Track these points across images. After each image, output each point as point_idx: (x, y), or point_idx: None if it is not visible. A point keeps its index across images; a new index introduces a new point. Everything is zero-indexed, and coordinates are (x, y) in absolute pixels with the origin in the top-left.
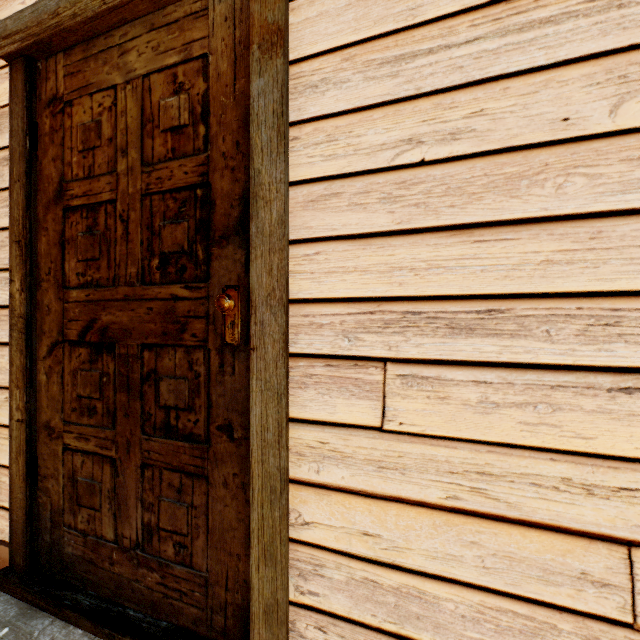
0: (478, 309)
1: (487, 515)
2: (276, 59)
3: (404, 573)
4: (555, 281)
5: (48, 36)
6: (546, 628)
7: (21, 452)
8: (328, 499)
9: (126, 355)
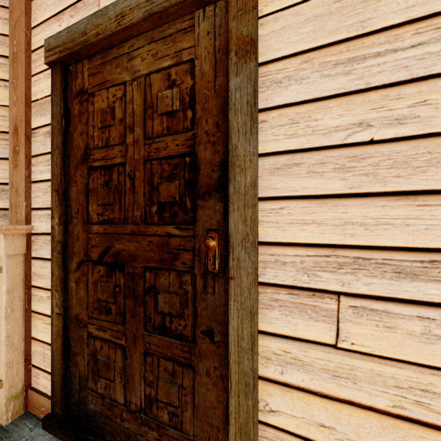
0: (422, 259)
1: (430, 424)
2: (249, 63)
3: None
4: None
5: (78, 49)
6: None
7: (59, 336)
8: (290, 395)
9: (133, 273)
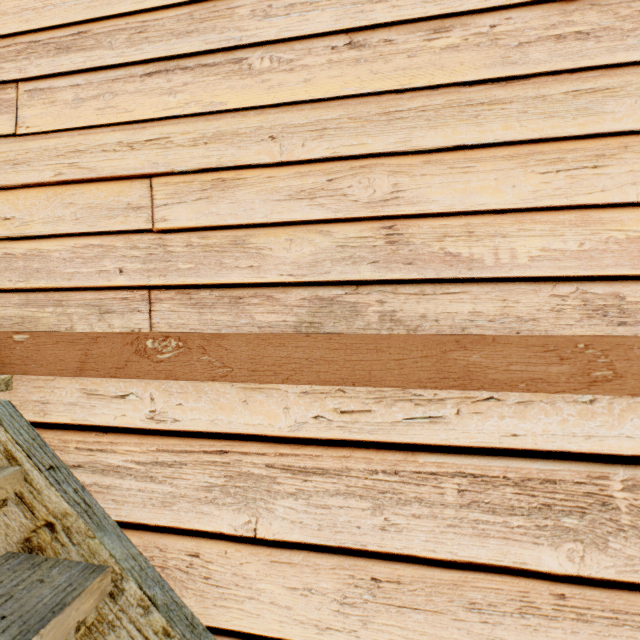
0: (73, 33)
1: (78, 181)
2: None
3: (30, 241)
4: (115, 7)
5: None
6: (110, 250)
7: None
8: None
9: None
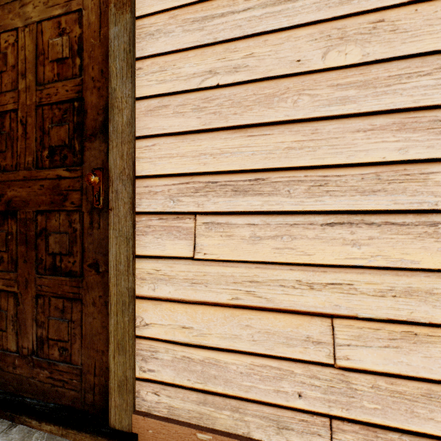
0: (250, 178)
1: (255, 307)
2: (126, 14)
3: (207, 350)
4: (293, 160)
5: None
6: (288, 373)
7: None
8: (160, 307)
9: (25, 219)
